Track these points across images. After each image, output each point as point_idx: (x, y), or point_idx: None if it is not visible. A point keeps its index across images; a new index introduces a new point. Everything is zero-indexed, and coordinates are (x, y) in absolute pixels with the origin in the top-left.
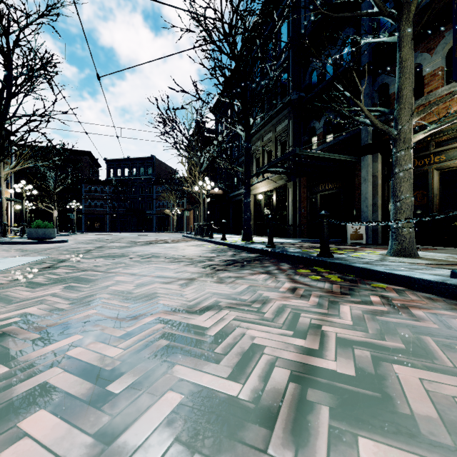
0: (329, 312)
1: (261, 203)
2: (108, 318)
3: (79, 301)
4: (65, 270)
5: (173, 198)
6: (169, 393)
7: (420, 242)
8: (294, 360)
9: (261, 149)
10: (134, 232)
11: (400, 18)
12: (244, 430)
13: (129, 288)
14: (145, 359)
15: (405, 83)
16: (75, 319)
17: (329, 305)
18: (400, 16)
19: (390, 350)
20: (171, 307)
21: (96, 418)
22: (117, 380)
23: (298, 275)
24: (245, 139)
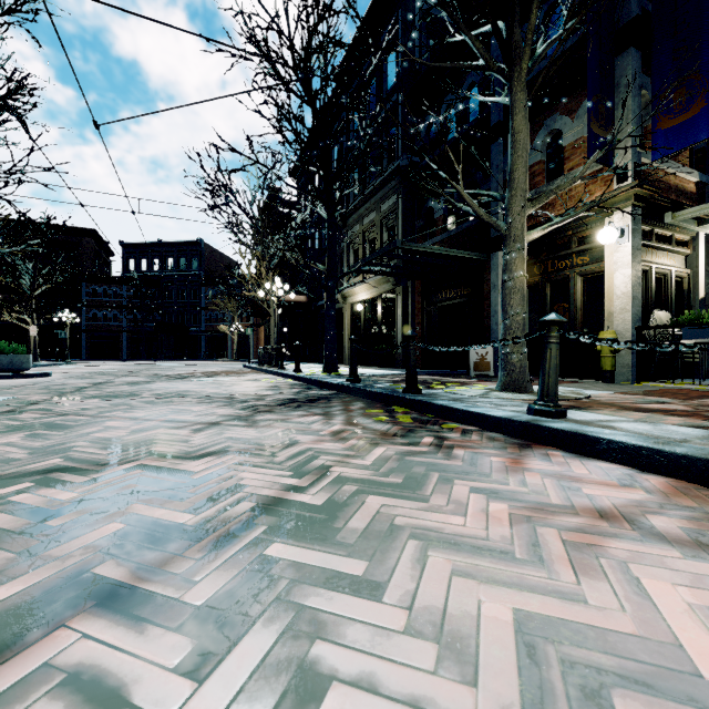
0: (357, 454)
1: (361, 317)
2: (74, 466)
3: (43, 450)
4: (34, 415)
5: (233, 308)
6: (113, 524)
7: (560, 373)
8: (270, 496)
9: (361, 236)
10: (169, 360)
11: (511, 76)
12: (172, 544)
13: (119, 435)
14: (102, 501)
15: (518, 162)
16: (30, 469)
17: (365, 447)
18: (512, 74)
19: (383, 485)
20: (164, 454)
21: (25, 543)
22: (60, 517)
23: (363, 416)
24: (329, 223)
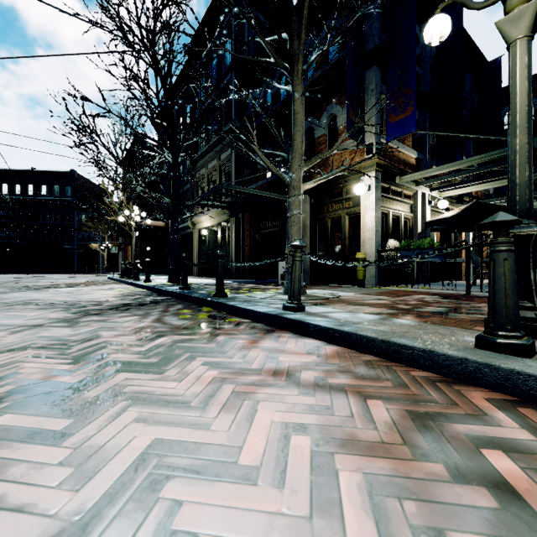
0: (141, 343)
1: (206, 240)
2: None
3: None
4: None
5: (104, 229)
6: None
7: (336, 281)
8: (37, 379)
9: (206, 178)
10: (43, 273)
11: (292, 73)
12: None
13: None
14: None
15: (297, 134)
16: None
17: (153, 338)
18: (293, 72)
19: (141, 364)
20: None
21: None
22: None
23: (173, 315)
24: (173, 166)
